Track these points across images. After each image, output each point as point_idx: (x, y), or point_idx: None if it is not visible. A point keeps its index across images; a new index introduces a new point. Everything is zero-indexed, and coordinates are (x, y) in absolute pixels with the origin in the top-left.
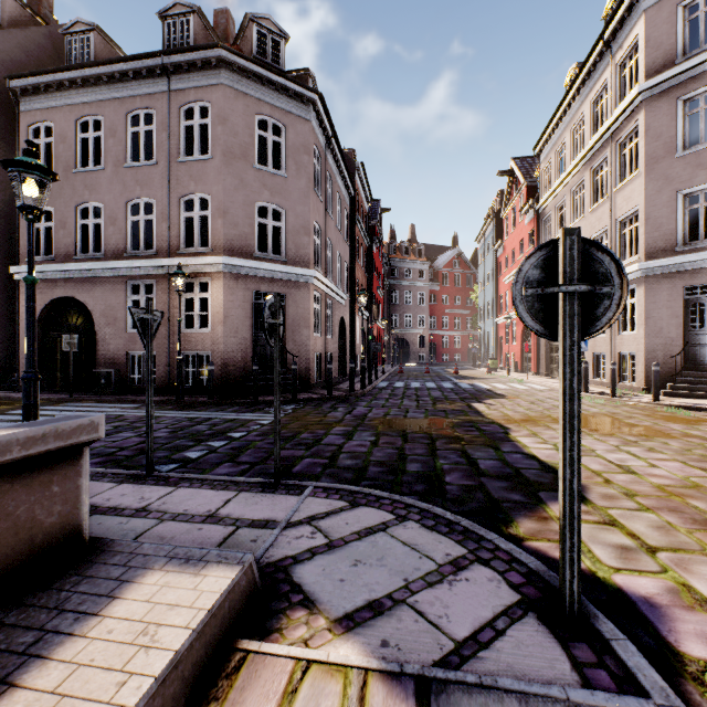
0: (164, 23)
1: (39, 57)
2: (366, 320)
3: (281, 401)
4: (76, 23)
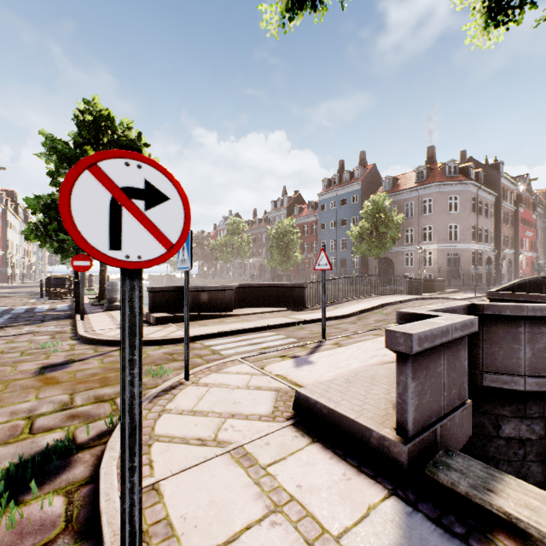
0: (415, 173)
1: (367, 182)
2: (512, 254)
3: (458, 287)
4: (386, 177)
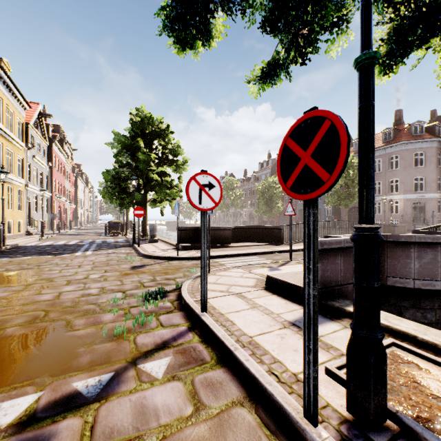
0: (382, 134)
1: None
2: None
3: None
4: (356, 139)
